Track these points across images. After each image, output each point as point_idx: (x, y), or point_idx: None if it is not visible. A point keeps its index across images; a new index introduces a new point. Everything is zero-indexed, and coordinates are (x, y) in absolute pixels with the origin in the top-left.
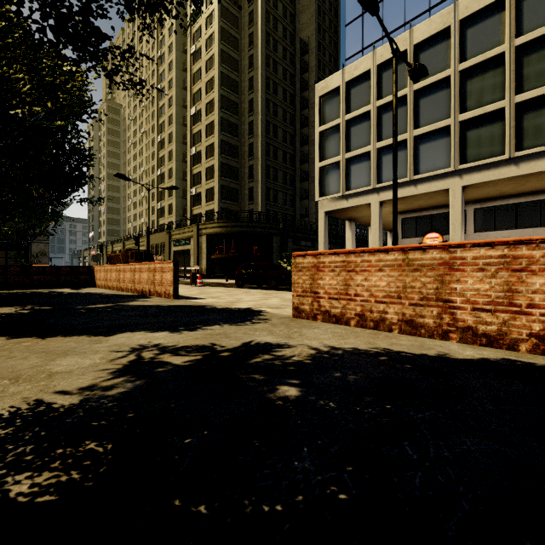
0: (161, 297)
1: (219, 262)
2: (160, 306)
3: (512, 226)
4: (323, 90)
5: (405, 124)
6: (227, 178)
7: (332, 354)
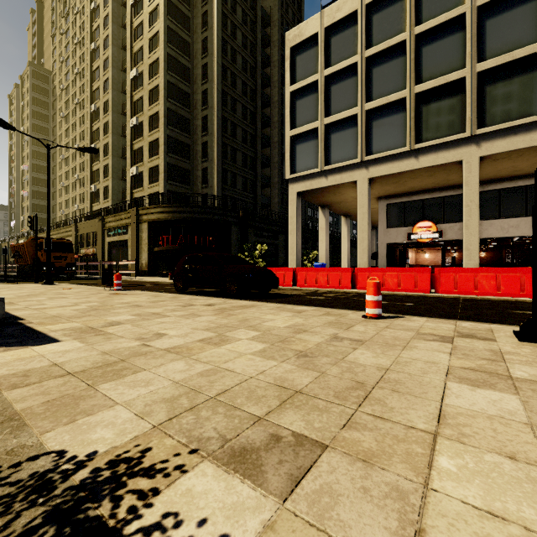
0: None
1: (164, 256)
2: None
3: (521, 212)
4: (295, 39)
5: (403, 79)
6: (176, 155)
7: None
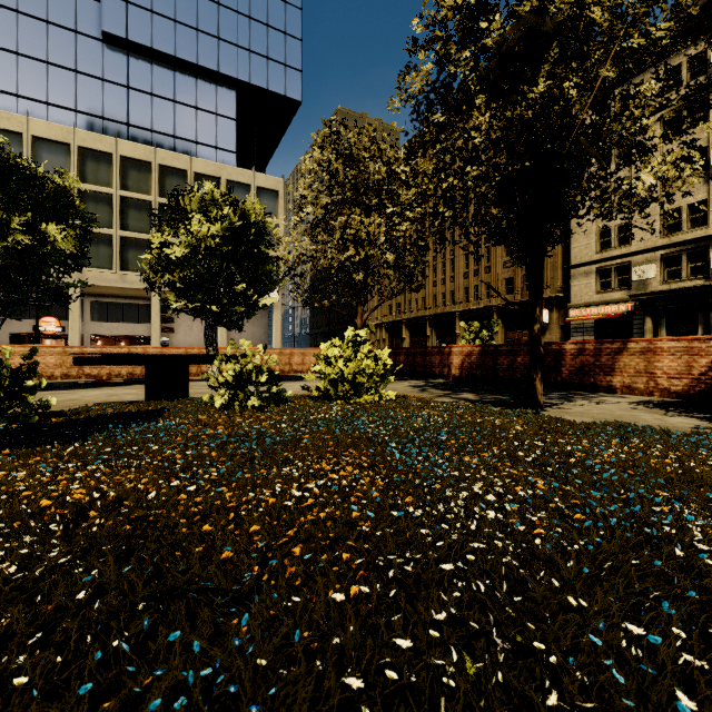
0: None
1: None
2: None
3: (120, 320)
4: None
5: None
6: None
7: None
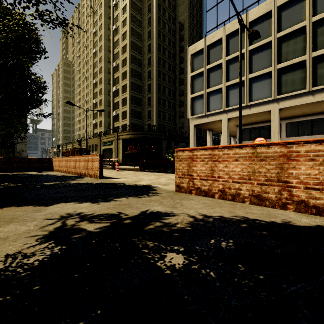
0: (92, 177)
1: (130, 156)
2: (90, 183)
3: (309, 133)
4: (193, 51)
5: (243, 71)
6: (135, 105)
7: (206, 222)
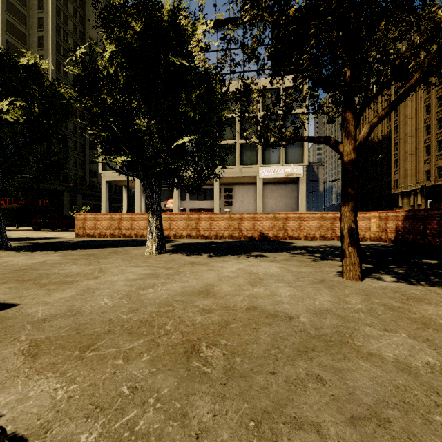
0: None
1: (4, 212)
2: None
3: (203, 199)
4: None
5: None
6: None
7: (85, 240)
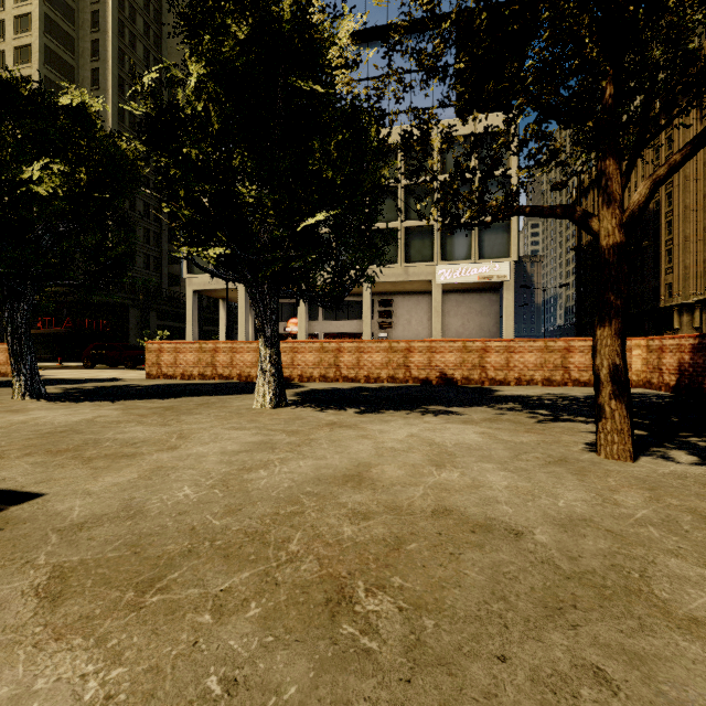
0: (7, 376)
1: (42, 339)
2: None
3: (346, 317)
4: None
5: None
6: None
7: (159, 384)
